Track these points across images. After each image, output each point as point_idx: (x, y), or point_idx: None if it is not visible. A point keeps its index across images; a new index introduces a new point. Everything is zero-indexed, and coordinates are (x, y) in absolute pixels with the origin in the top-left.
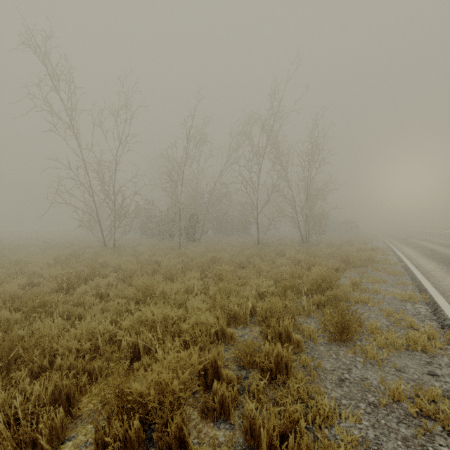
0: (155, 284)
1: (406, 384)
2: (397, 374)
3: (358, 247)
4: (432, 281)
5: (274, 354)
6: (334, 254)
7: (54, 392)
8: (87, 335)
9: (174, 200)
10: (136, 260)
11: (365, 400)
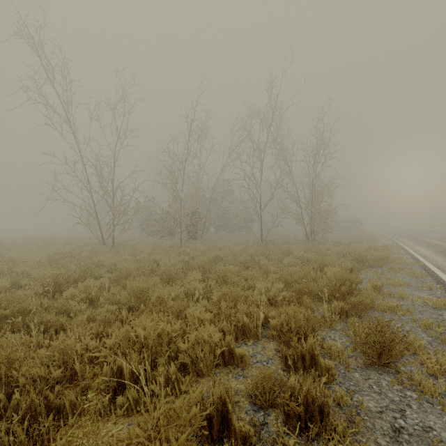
0: (152, 287)
1: None
2: None
3: (367, 245)
4: None
5: (303, 392)
6: (343, 252)
7: None
8: (61, 357)
9: (175, 196)
10: (133, 259)
11: None
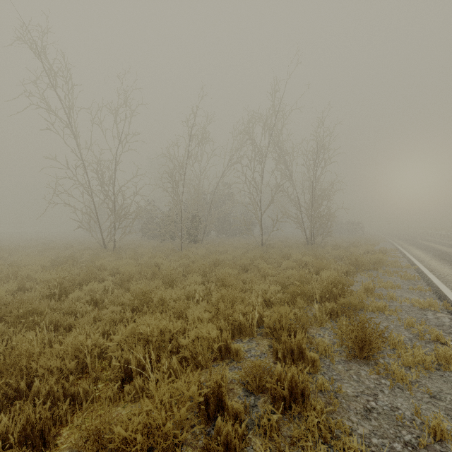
0: (154, 289)
1: (446, 416)
2: (432, 402)
3: (366, 249)
4: (451, 287)
5: (288, 378)
6: (341, 256)
7: (25, 427)
8: (73, 351)
9: (176, 200)
10: (135, 263)
11: (400, 438)
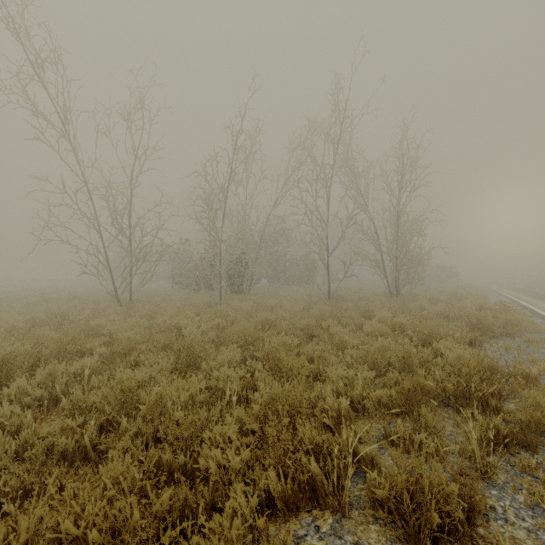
0: (157, 376)
1: None
2: None
3: (477, 303)
4: None
5: None
6: (447, 314)
7: None
8: None
9: (212, 236)
10: (147, 324)
11: None
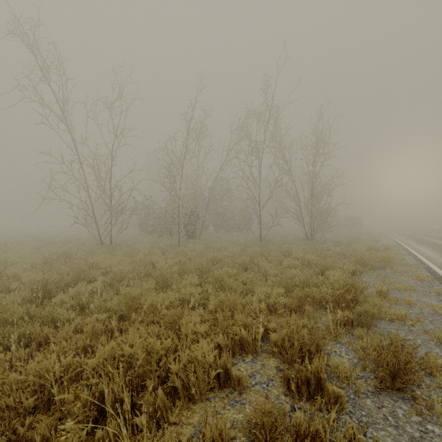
0: (146, 292)
1: None
2: None
3: (368, 245)
4: None
5: (310, 433)
6: (344, 253)
7: None
8: (37, 380)
9: (173, 195)
10: (129, 260)
11: None
